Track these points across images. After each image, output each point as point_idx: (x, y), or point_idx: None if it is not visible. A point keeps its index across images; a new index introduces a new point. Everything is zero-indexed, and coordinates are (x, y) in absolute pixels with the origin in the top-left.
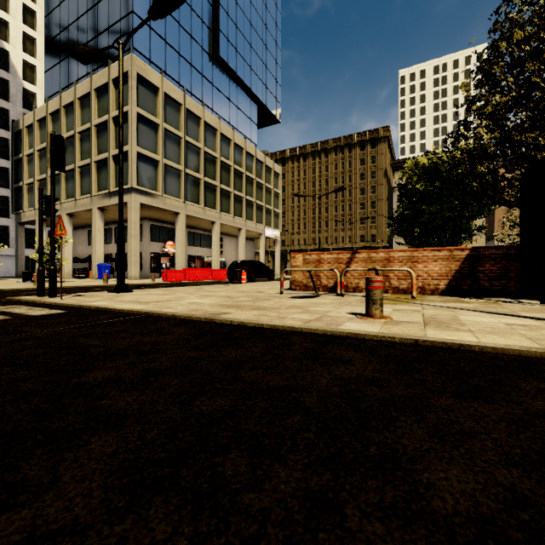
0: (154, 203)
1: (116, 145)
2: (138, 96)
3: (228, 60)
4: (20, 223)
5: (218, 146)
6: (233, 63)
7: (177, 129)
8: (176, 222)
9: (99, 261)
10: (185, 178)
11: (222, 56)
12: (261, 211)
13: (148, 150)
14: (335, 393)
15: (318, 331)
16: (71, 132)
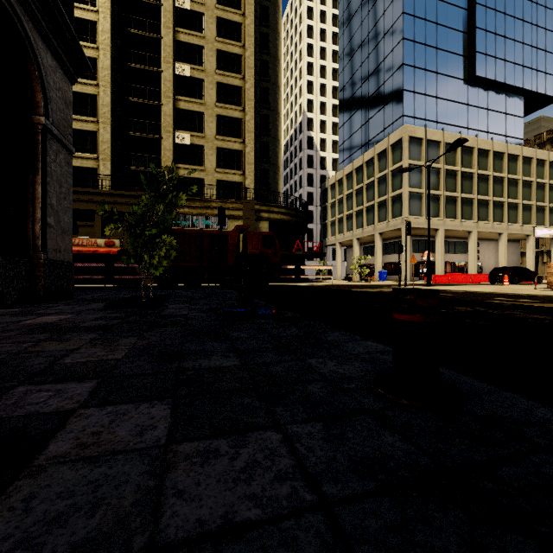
0: (419, 225)
1: (392, 189)
2: (408, 152)
3: (486, 74)
4: (325, 246)
5: (475, 161)
6: (492, 73)
7: (437, 162)
8: (436, 237)
9: (379, 269)
10: (443, 200)
11: (479, 74)
12: (529, 210)
13: (415, 187)
14: (528, 298)
15: (537, 295)
16: (360, 185)
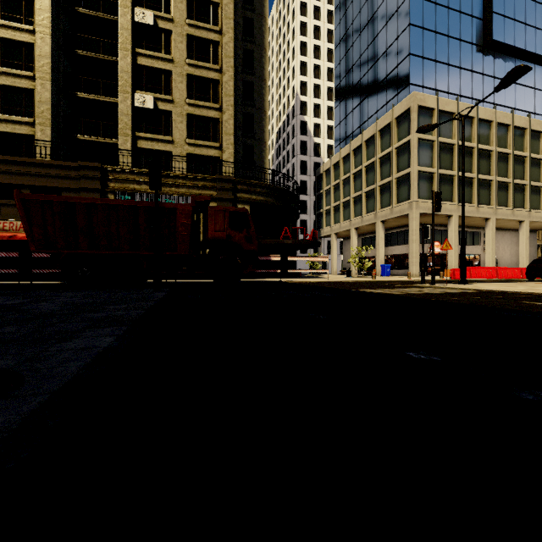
0: (430, 210)
1: (397, 169)
2: (417, 124)
3: (504, 38)
4: (320, 237)
5: (493, 137)
6: (510, 37)
7: (450, 137)
8: (448, 224)
9: (381, 262)
10: (458, 181)
11: (496, 38)
12: None
13: (425, 166)
14: None
15: None
16: (359, 167)
